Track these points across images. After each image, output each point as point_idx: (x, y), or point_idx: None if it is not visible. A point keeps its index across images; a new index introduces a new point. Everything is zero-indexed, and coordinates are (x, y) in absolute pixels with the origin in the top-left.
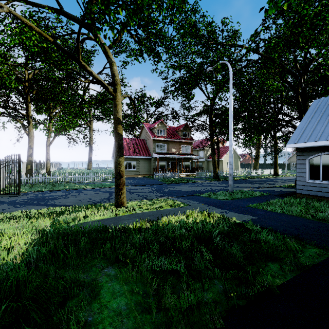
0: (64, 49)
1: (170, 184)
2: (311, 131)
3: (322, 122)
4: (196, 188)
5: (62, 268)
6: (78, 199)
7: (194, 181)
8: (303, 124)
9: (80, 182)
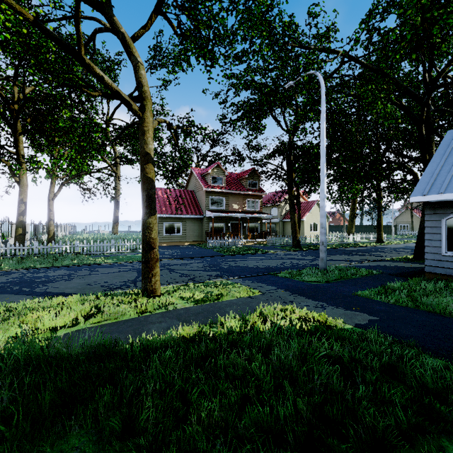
0: (53, 35)
1: (231, 256)
2: (449, 176)
3: None
4: (270, 263)
5: None
6: (87, 282)
7: (265, 252)
8: (434, 166)
9: (97, 254)
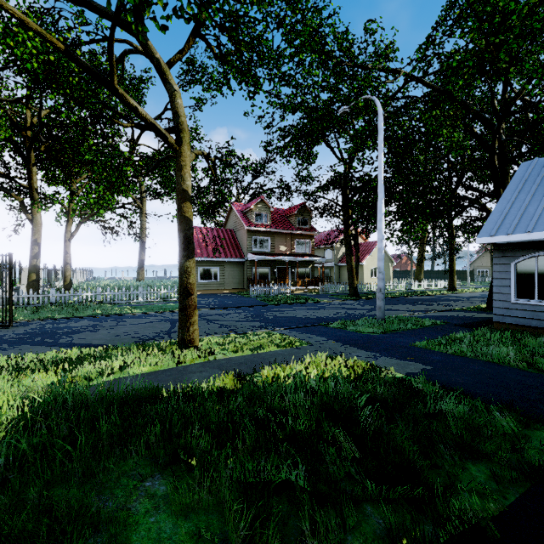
0: (85, 65)
1: (277, 305)
2: (519, 215)
3: (537, 200)
4: (321, 313)
5: (59, 482)
6: (116, 334)
7: (317, 301)
8: (504, 204)
9: (122, 303)
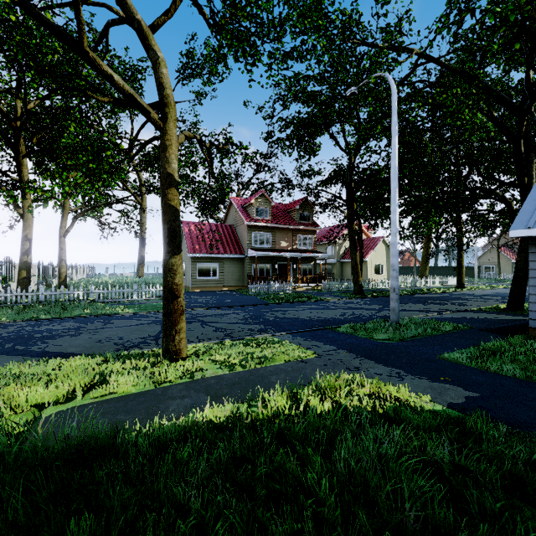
0: (46, 20)
1: (278, 304)
2: None
3: None
4: (326, 314)
5: None
6: (97, 339)
7: (320, 299)
8: None
9: (116, 301)
